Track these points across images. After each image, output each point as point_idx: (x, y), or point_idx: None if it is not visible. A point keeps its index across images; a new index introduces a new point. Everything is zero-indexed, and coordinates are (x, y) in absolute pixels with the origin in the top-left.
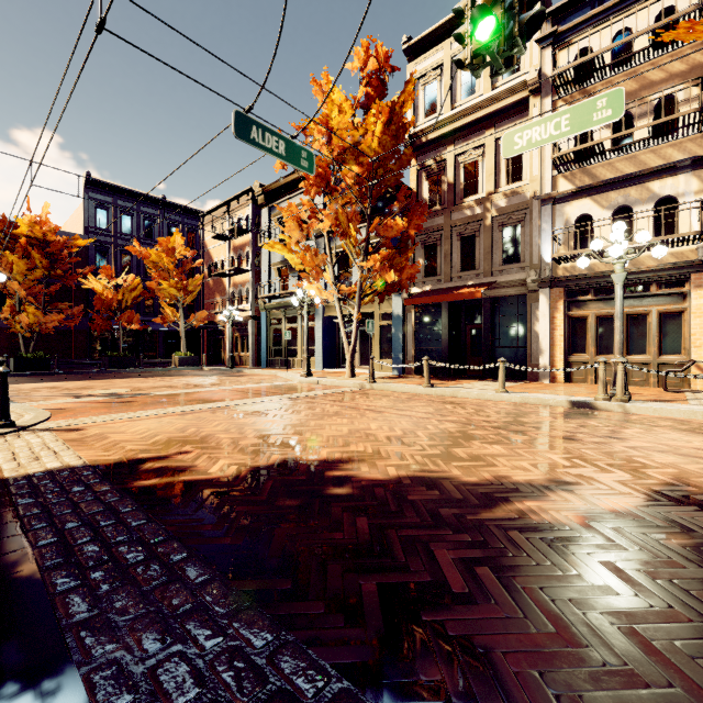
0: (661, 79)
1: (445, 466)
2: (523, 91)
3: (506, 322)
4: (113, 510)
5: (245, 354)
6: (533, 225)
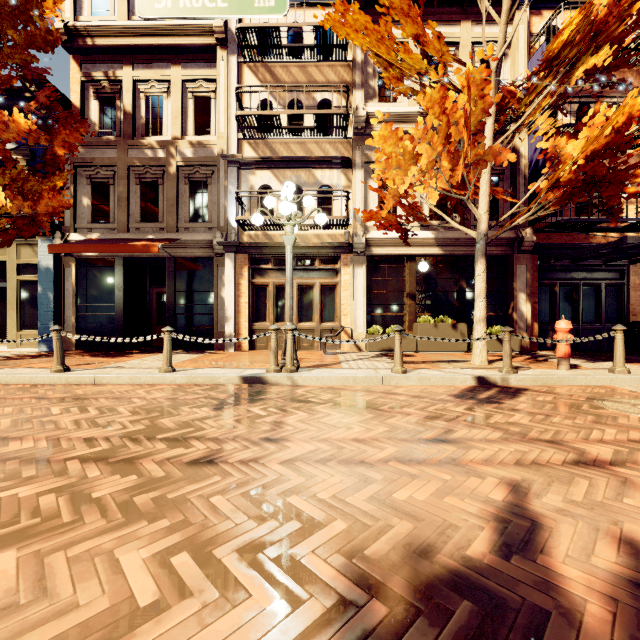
0: (323, 82)
1: None
2: (210, 37)
3: (193, 286)
4: None
5: None
6: (220, 185)
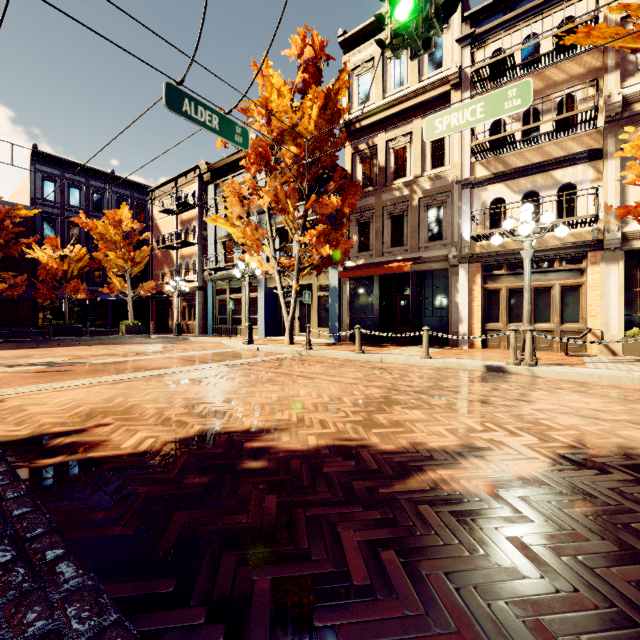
0: (563, 80)
1: (365, 433)
2: (445, 85)
3: (431, 294)
4: None
5: (192, 322)
6: (454, 207)
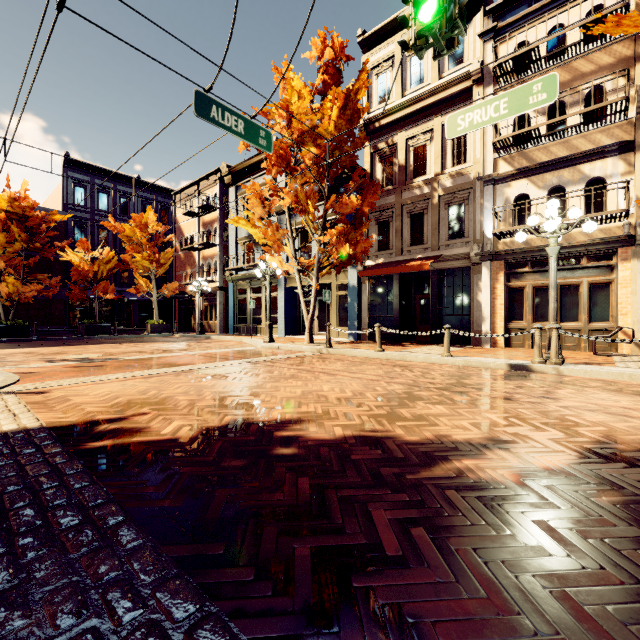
0: (591, 71)
1: (389, 425)
2: (467, 81)
3: (452, 292)
4: (58, 472)
5: (214, 322)
6: (476, 204)
